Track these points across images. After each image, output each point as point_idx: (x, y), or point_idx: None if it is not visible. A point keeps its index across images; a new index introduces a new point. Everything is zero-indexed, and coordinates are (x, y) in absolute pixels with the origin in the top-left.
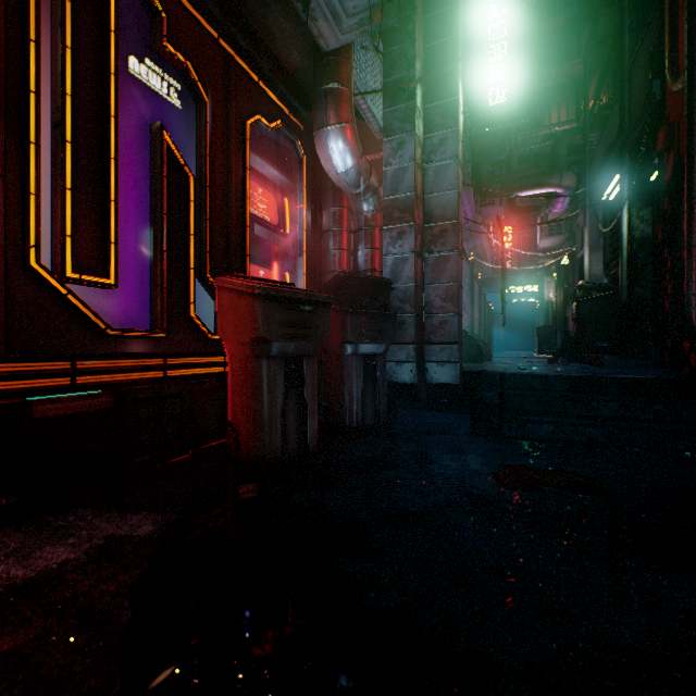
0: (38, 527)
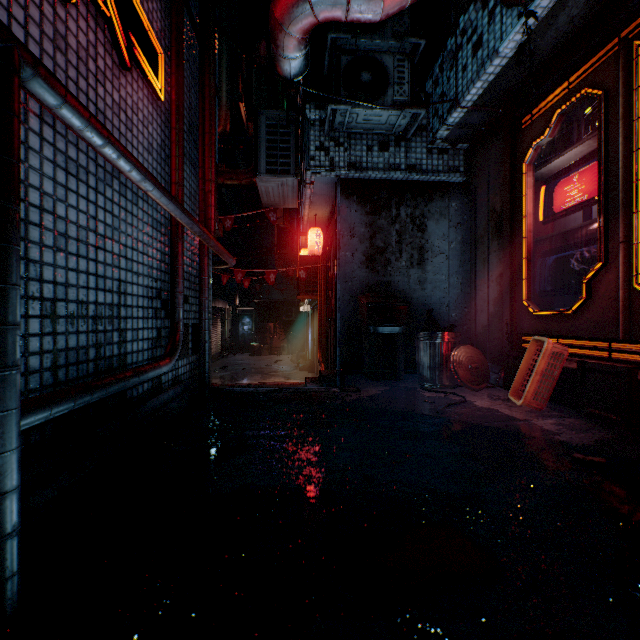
0: (591, 428)
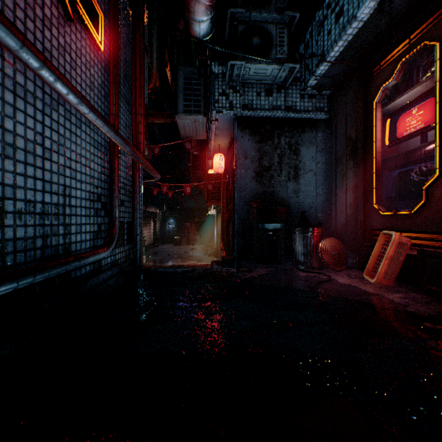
0: (431, 301)
